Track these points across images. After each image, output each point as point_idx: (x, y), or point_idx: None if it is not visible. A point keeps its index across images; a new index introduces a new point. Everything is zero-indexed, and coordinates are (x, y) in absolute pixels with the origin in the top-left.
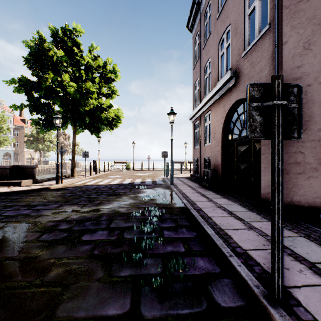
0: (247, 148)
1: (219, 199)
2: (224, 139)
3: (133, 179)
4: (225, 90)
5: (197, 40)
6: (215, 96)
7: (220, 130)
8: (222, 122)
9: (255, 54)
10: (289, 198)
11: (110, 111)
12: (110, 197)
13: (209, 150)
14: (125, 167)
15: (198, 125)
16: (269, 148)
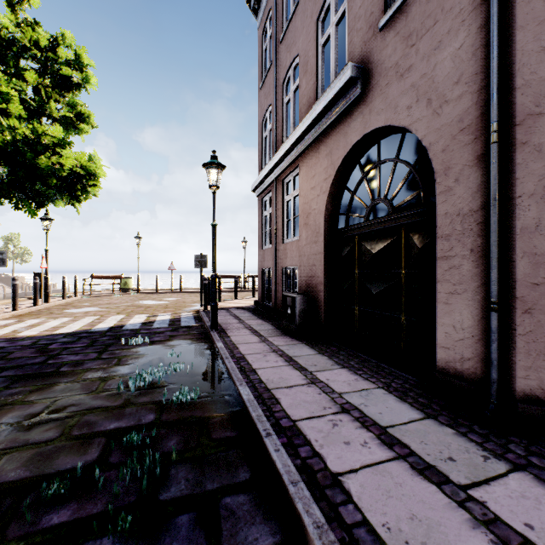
0: (388, 245)
1: (333, 374)
2: (331, 227)
3: (125, 317)
4: (336, 115)
5: (268, 28)
6: (311, 132)
7: (322, 206)
8: (327, 188)
9: (419, 10)
10: (533, 381)
11: (65, 156)
12: (14, 389)
13: (295, 251)
14: (119, 287)
15: (270, 201)
16: (464, 243)
